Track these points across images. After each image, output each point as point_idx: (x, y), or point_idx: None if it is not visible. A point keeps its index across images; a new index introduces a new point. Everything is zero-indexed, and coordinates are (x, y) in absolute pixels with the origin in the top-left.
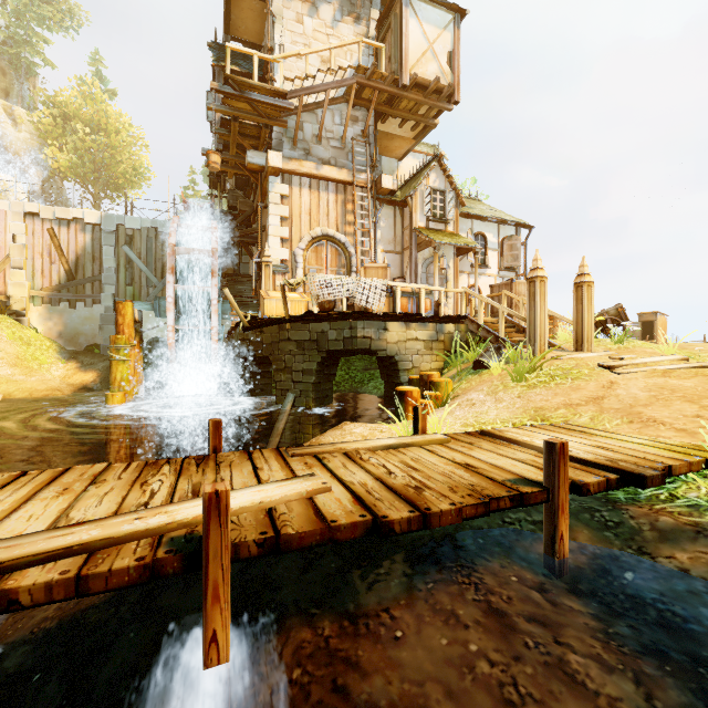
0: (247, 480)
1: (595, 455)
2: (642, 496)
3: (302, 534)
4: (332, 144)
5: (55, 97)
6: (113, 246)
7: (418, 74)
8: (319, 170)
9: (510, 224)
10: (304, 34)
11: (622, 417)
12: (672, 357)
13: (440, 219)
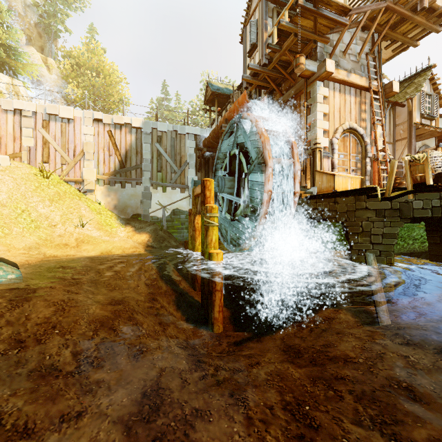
0: None
1: None
2: None
3: None
4: (351, 58)
5: (71, 52)
6: (149, 143)
7: None
8: (348, 77)
9: None
10: None
11: None
12: None
13: (430, 116)
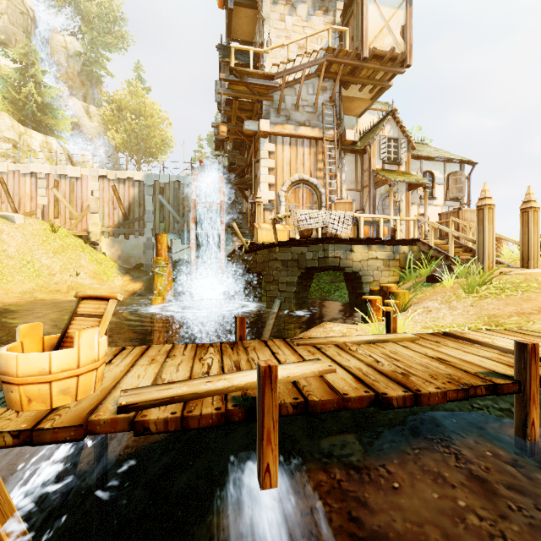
0: None
1: None
2: None
3: (324, 402)
4: (306, 110)
5: (113, 97)
6: (152, 195)
7: (376, 47)
8: (297, 131)
9: (455, 161)
10: (286, 29)
11: None
12: None
13: (394, 162)
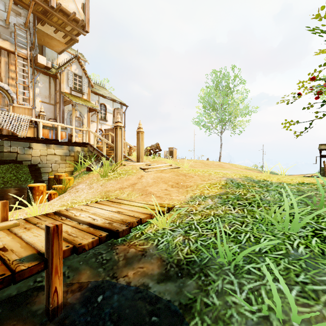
0: None
1: (106, 220)
2: (129, 237)
3: None
4: None
5: None
6: None
7: (63, 5)
8: None
9: (117, 102)
10: None
11: (140, 192)
12: (166, 164)
13: (79, 91)
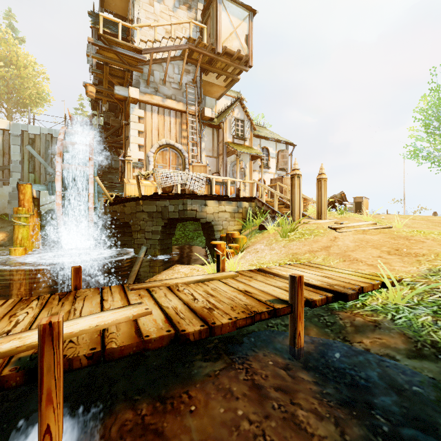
0: (93, 309)
1: (322, 282)
2: (347, 305)
3: (122, 347)
4: (173, 86)
5: None
6: (19, 145)
7: (227, 47)
8: (164, 102)
9: (282, 142)
10: (154, 13)
11: (340, 258)
12: (368, 223)
13: (241, 137)
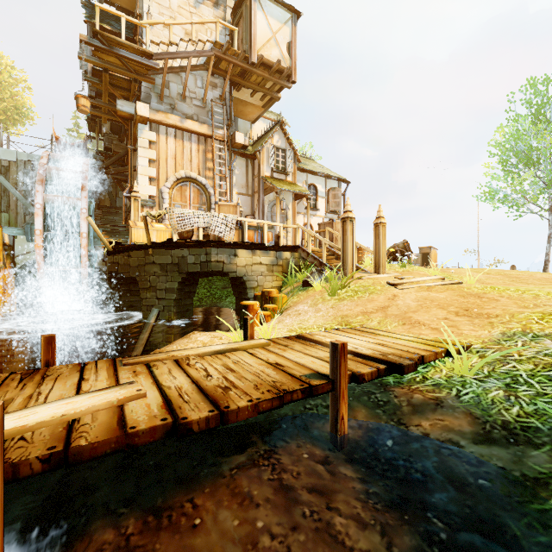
0: (65, 392)
1: (373, 350)
2: (405, 379)
3: (95, 445)
4: (195, 103)
5: None
6: None
7: (264, 56)
8: (183, 123)
9: (334, 178)
10: (170, 8)
11: (399, 321)
12: (434, 277)
13: (282, 171)
